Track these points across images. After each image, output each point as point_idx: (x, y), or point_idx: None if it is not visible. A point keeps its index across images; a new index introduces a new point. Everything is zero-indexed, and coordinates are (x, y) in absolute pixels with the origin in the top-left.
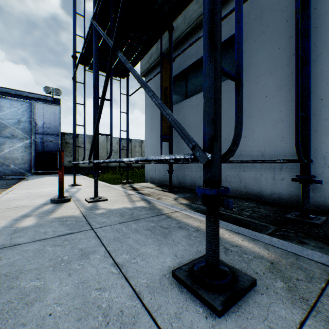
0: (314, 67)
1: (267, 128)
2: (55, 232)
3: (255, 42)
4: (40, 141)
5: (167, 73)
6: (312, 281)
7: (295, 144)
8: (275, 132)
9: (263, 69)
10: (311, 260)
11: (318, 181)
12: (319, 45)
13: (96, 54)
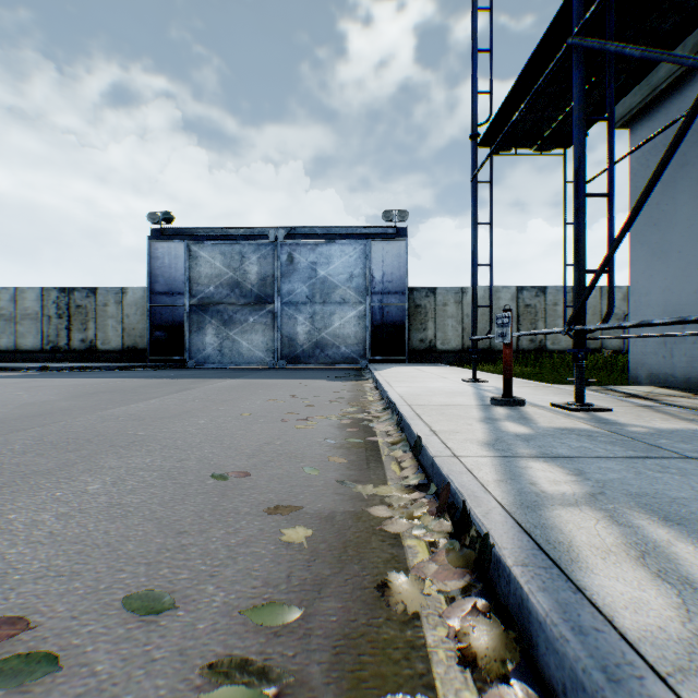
0: None
1: None
2: (607, 450)
3: None
4: (378, 305)
5: None
6: None
7: None
8: None
9: None
10: None
11: None
12: None
13: (581, 105)
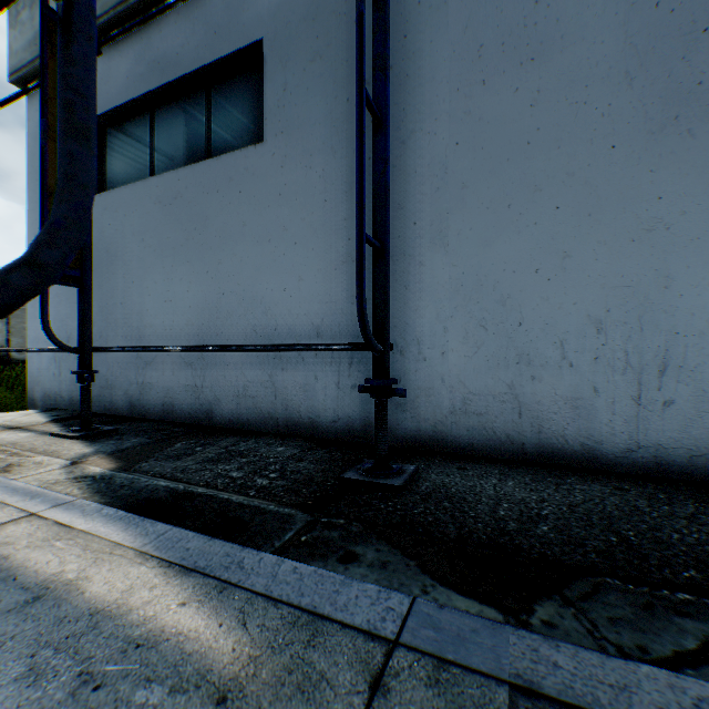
0: (405, 155)
1: (327, 274)
2: None
3: (306, 74)
4: None
5: None
6: None
7: (358, 307)
8: (342, 283)
9: (320, 138)
10: (349, 627)
11: (401, 390)
12: (412, 113)
13: None
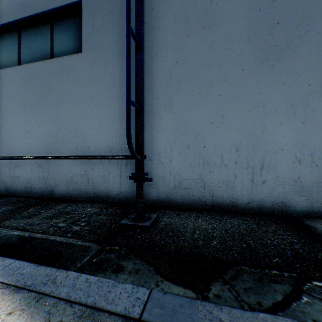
0: (152, 65)
1: (114, 121)
2: None
3: (104, 21)
4: None
5: None
6: None
7: (127, 137)
8: (122, 126)
9: (111, 53)
10: (113, 314)
11: (149, 178)
12: (156, 46)
13: None
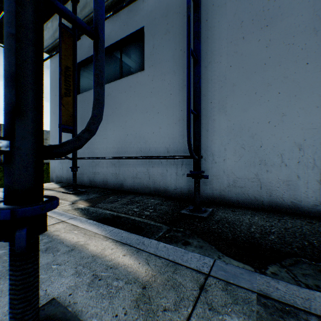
0: (206, 72)
1: (171, 125)
2: None
3: (162, 40)
4: None
5: (69, 50)
6: (181, 306)
7: (187, 140)
8: (178, 129)
9: (168, 67)
10: (189, 268)
11: (206, 176)
12: (210, 54)
13: None
